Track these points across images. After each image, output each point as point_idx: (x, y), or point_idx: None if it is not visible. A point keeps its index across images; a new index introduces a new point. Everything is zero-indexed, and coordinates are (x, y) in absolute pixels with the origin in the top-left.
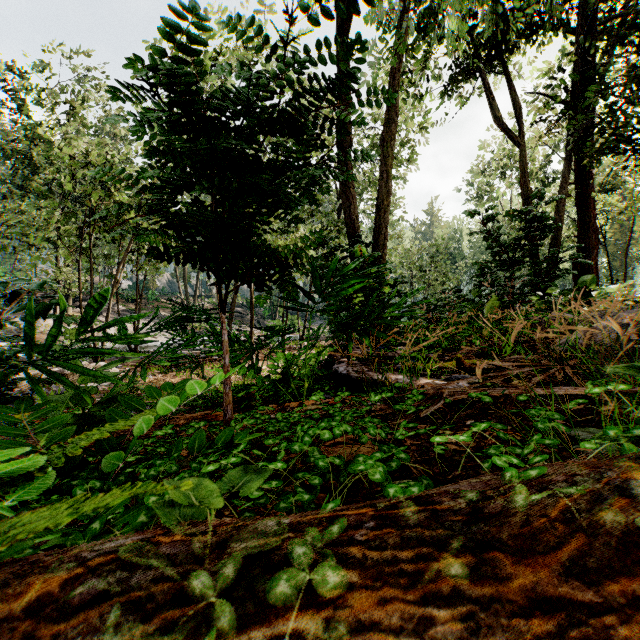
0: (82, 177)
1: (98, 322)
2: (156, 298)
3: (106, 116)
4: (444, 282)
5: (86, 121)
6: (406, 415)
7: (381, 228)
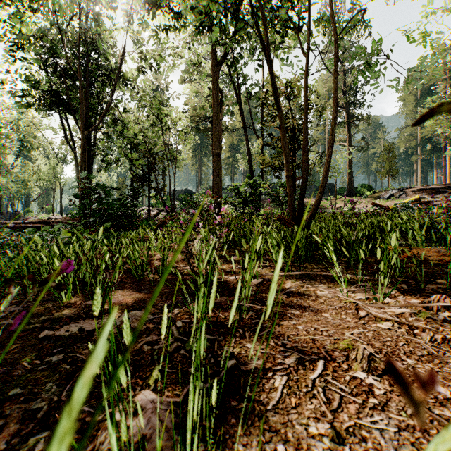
0: None
1: None
2: None
3: None
4: None
5: None
6: None
7: None
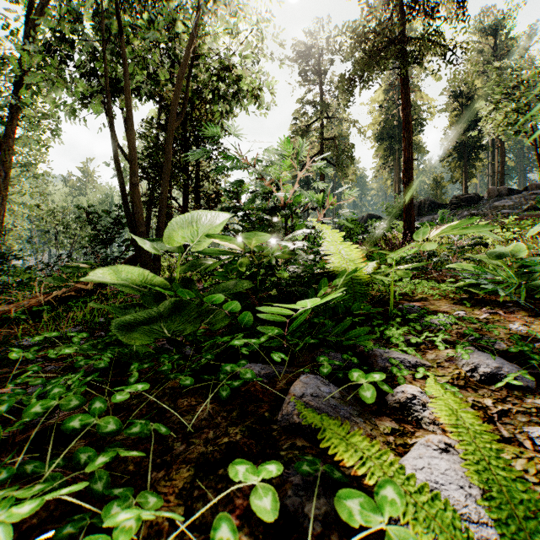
0: None
1: None
2: None
3: None
4: None
5: None
6: None
7: None
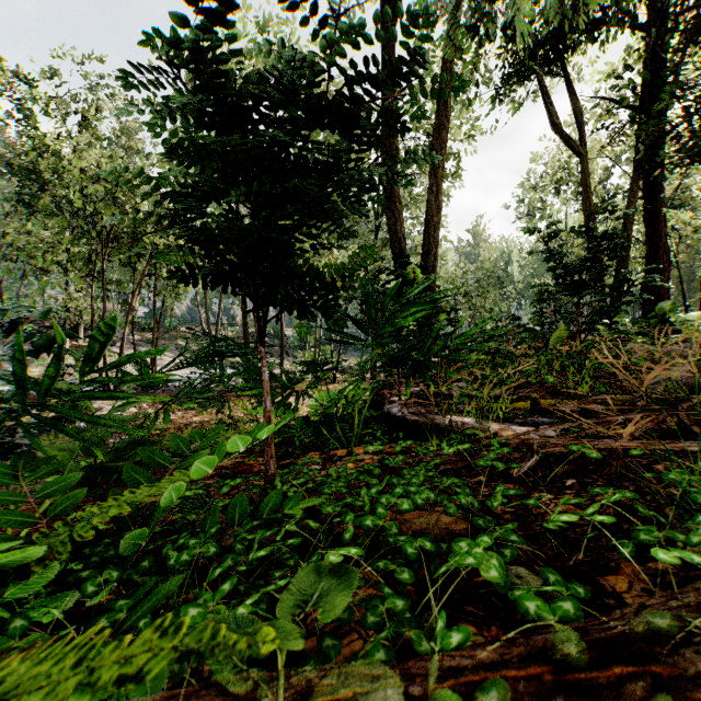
0: (94, 194)
1: (112, 353)
2: (175, 327)
3: (120, 127)
4: (492, 309)
5: (98, 132)
6: (484, 470)
7: (430, 248)
